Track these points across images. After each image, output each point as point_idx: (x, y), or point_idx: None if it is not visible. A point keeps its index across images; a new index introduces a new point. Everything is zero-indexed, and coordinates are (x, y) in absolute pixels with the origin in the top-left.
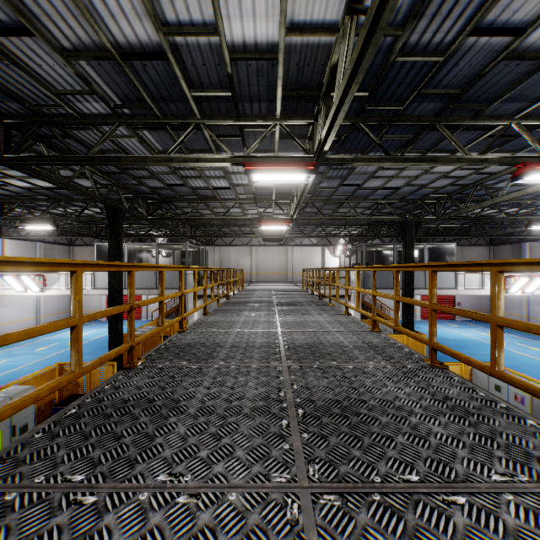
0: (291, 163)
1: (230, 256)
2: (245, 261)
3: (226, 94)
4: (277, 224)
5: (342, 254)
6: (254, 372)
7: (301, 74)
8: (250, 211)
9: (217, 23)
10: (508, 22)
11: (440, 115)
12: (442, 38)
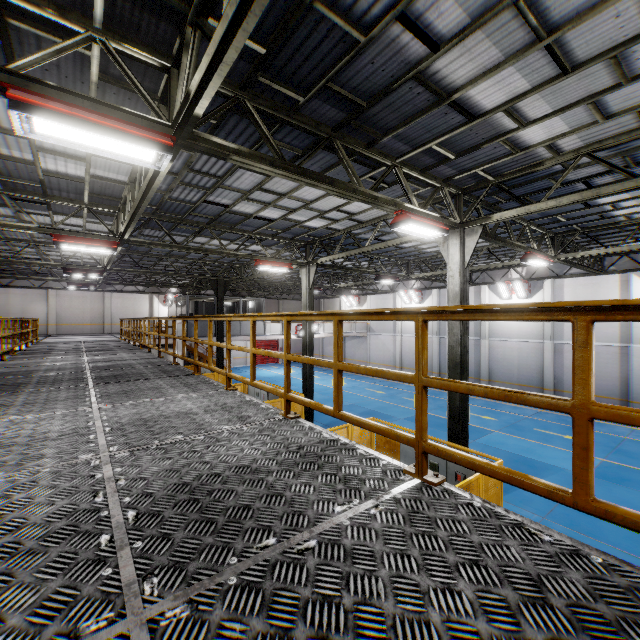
0: (98, 240)
1: (11, 302)
2: (37, 308)
3: (36, 185)
4: (87, 272)
5: (174, 303)
6: (68, 374)
7: (104, 190)
8: (49, 252)
9: (36, 163)
10: (220, 202)
11: (211, 224)
12: (191, 199)
